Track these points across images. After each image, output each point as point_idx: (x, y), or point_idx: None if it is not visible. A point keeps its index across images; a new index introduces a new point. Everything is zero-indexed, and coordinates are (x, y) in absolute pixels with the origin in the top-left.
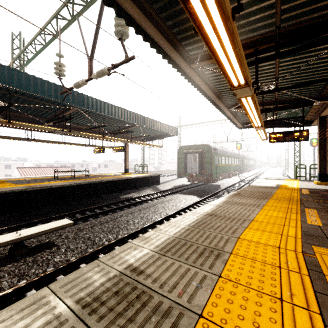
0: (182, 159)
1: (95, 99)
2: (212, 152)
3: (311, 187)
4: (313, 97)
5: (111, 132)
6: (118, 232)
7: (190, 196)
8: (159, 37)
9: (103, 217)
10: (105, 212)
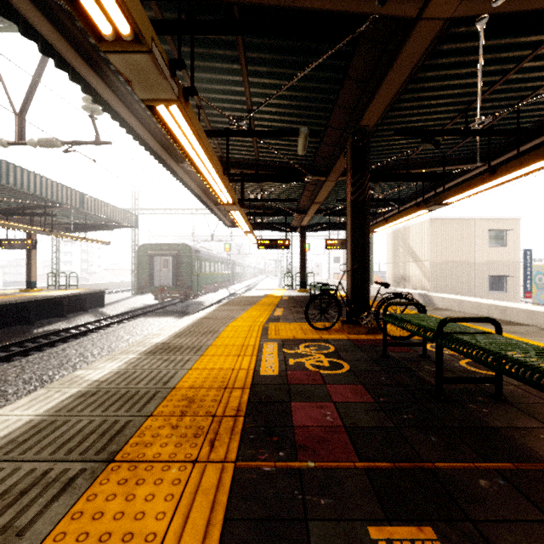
0: (145, 264)
1: None
2: (193, 255)
3: (292, 295)
4: (293, 209)
5: None
6: (74, 367)
7: (164, 317)
8: (150, 139)
9: (29, 356)
10: (23, 352)
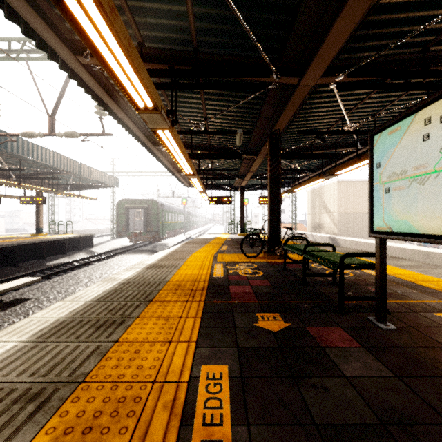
0: (123, 215)
1: (22, 139)
2: (160, 208)
3: (234, 237)
4: (234, 175)
5: (19, 175)
6: (86, 285)
7: (140, 254)
8: (139, 133)
9: (53, 278)
10: (47, 276)
